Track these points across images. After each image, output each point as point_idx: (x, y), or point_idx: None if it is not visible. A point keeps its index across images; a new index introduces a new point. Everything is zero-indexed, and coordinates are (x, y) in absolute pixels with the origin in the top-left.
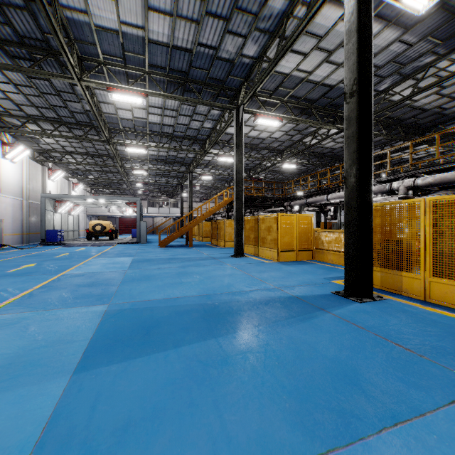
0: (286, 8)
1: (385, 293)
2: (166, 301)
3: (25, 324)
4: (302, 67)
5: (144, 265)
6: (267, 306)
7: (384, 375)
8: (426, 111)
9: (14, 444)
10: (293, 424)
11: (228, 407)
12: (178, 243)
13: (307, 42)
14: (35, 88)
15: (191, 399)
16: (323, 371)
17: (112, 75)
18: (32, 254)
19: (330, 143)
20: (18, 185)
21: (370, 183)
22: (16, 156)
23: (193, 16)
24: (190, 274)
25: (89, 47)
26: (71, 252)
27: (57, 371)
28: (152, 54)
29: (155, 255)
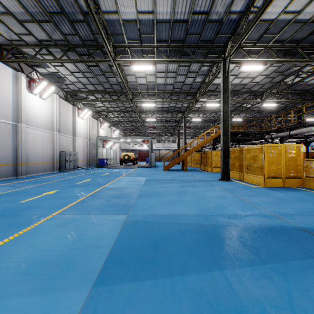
0: None
1: None
2: (169, 217)
3: (74, 225)
4: (290, 9)
5: (153, 184)
6: (270, 236)
7: None
8: None
9: None
10: None
11: None
12: (176, 168)
13: None
14: (92, 72)
15: None
16: None
17: (133, 53)
18: (90, 172)
19: None
20: (85, 132)
21: None
22: (84, 115)
23: None
24: (188, 194)
25: (119, 38)
26: (110, 172)
27: (82, 279)
28: (159, 31)
29: (160, 176)
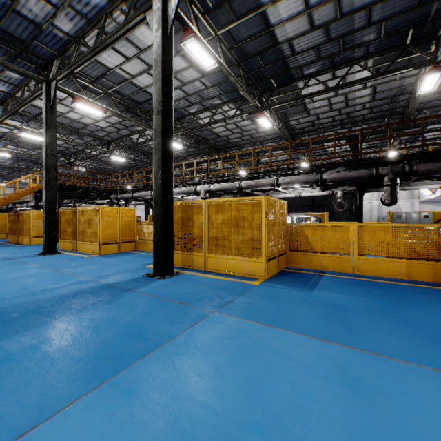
0: (105, 5)
1: (183, 269)
2: None
3: None
4: (125, 68)
5: None
6: (75, 298)
7: (161, 323)
8: (220, 137)
9: None
10: (75, 380)
11: (4, 395)
12: None
13: (128, 47)
14: None
15: None
16: (115, 335)
17: None
18: None
19: None
20: None
21: (171, 185)
22: None
23: None
24: None
25: None
26: None
27: None
28: None
29: None
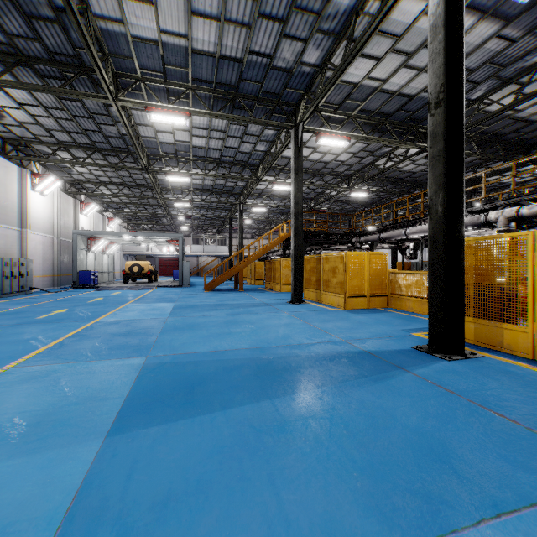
0: (355, 3)
1: (480, 349)
2: (212, 355)
3: (55, 377)
4: (374, 75)
5: (187, 312)
6: (332, 363)
7: (482, 452)
8: (533, 123)
9: (41, 515)
10: (366, 508)
11: (286, 483)
12: (226, 287)
13: (381, 43)
14: (67, 111)
15: (242, 472)
16: (403, 444)
17: (151, 92)
18: (63, 298)
19: (409, 166)
20: (48, 220)
21: (460, 212)
22: (46, 188)
23: (243, 20)
24: (241, 323)
25: (125, 62)
26: (105, 297)
27: (89, 432)
28: (196, 66)
29: (199, 300)
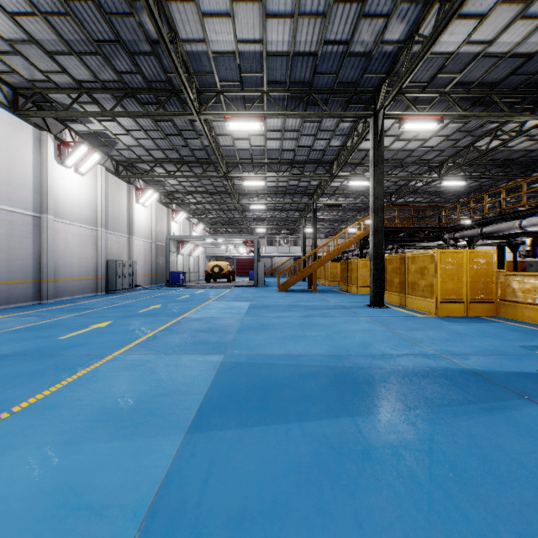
0: None
1: None
2: (286, 358)
3: (148, 367)
4: (476, 38)
5: (262, 312)
6: (426, 381)
7: None
8: None
9: (129, 504)
10: None
11: (376, 529)
12: (300, 287)
13: None
14: (161, 131)
15: (322, 502)
16: None
17: (229, 102)
18: (158, 295)
19: (524, 143)
20: (147, 228)
21: None
22: (146, 200)
23: (318, 10)
24: (315, 326)
25: (207, 78)
26: (191, 294)
27: (173, 426)
28: (270, 69)
29: (273, 301)
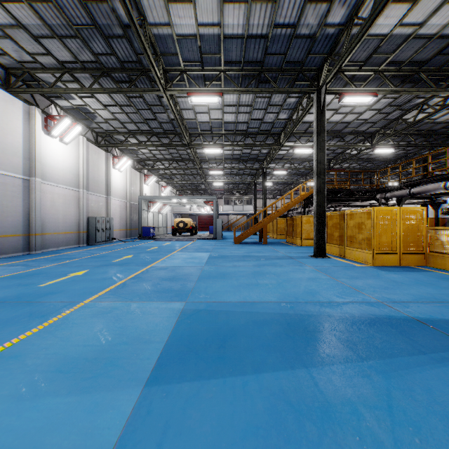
0: None
1: None
2: (241, 305)
3: (115, 314)
4: (408, 21)
5: (220, 262)
6: (373, 329)
7: None
8: None
9: None
10: None
11: None
12: (252, 240)
13: None
14: (133, 106)
15: None
16: None
17: (191, 80)
18: (131, 246)
19: (445, 116)
20: (123, 189)
21: None
22: (122, 166)
23: None
24: (267, 275)
25: (172, 59)
26: (159, 246)
27: (131, 378)
28: (227, 50)
29: (230, 252)
